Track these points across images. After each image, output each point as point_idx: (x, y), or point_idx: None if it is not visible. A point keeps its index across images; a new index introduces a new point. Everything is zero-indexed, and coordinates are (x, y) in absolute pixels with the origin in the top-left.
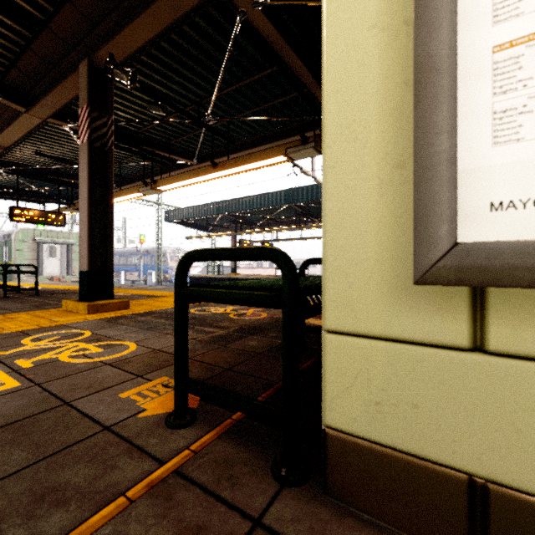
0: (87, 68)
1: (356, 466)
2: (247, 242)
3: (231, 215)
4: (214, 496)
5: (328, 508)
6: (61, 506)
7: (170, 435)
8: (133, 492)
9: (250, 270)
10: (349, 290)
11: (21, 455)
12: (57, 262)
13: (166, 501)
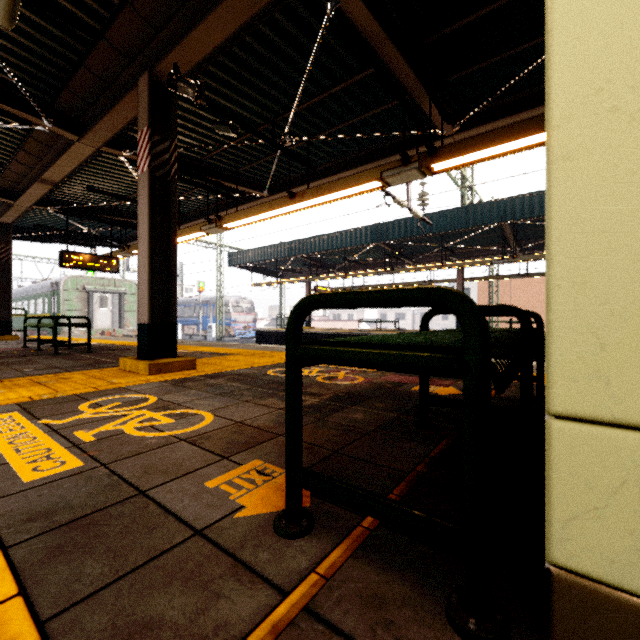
0: (147, 83)
1: (615, 635)
2: (324, 289)
3: (305, 257)
4: None
5: None
6: None
7: (284, 548)
8: None
9: (326, 323)
10: (599, 352)
11: (95, 567)
12: (108, 314)
13: None
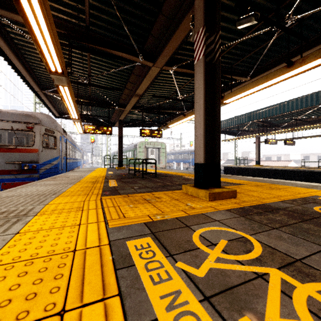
0: None
1: None
2: (272, 140)
3: (258, 121)
4: None
5: None
6: None
7: None
8: None
9: (262, 162)
10: None
11: None
12: (154, 158)
13: None
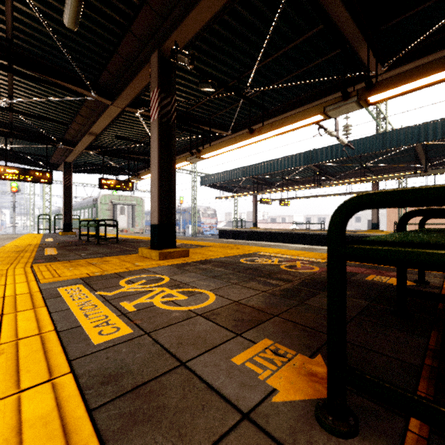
0: (157, 57)
1: None
2: (267, 200)
3: (253, 177)
4: None
5: None
6: None
7: None
8: None
9: (265, 224)
10: None
11: None
12: (125, 219)
13: None
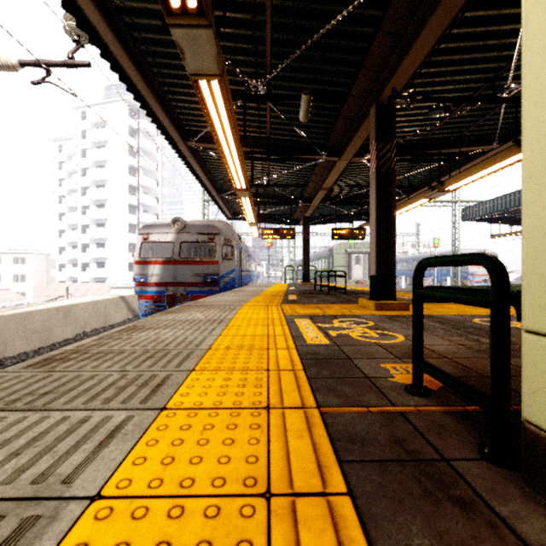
0: (375, 110)
1: None
2: None
3: None
4: (420, 435)
5: (521, 492)
6: (337, 397)
7: (405, 396)
8: (372, 409)
9: None
10: (545, 293)
11: (325, 372)
12: (360, 269)
13: (388, 421)
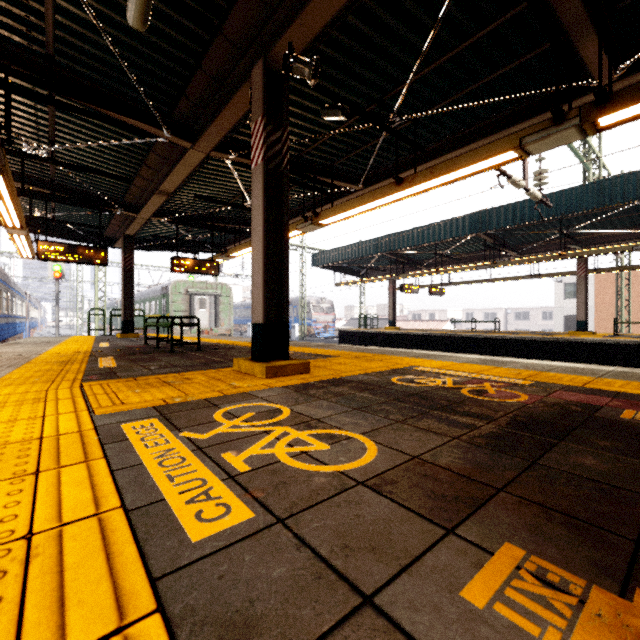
0: (262, 69)
1: None
2: (411, 287)
3: (391, 254)
4: None
5: None
6: None
7: None
8: None
9: (406, 323)
10: None
11: None
12: (206, 315)
13: None
